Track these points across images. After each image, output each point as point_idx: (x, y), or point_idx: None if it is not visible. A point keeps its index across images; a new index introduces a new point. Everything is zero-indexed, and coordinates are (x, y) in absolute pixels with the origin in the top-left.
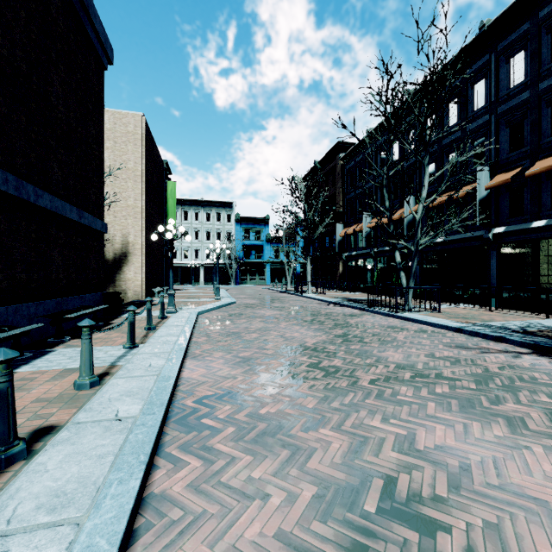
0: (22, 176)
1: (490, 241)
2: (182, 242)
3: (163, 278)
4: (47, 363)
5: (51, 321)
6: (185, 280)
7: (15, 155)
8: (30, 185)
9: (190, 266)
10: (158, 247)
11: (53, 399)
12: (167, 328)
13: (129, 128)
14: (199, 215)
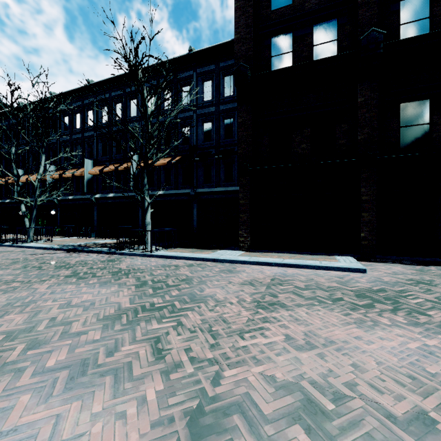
0: None
1: (93, 202)
2: None
3: None
4: None
5: None
6: None
7: None
8: None
9: None
10: None
11: None
12: None
13: None
14: None
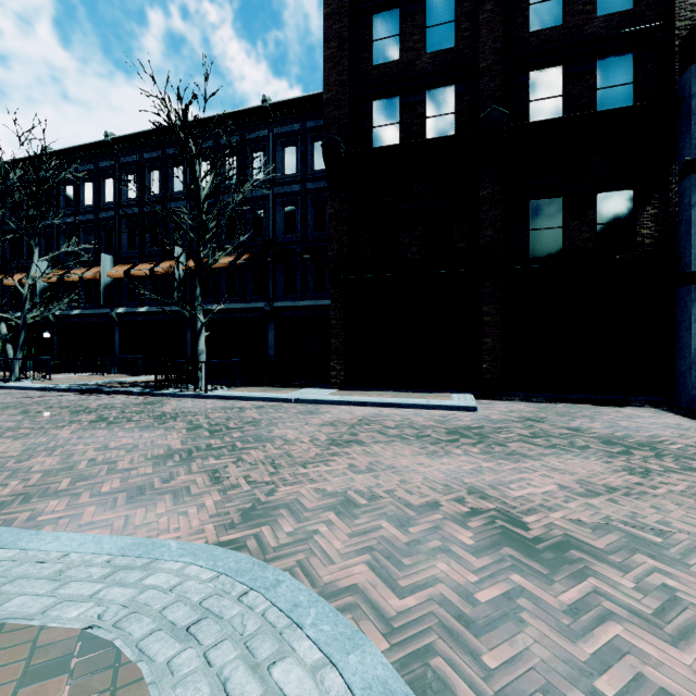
0: None
1: (114, 319)
2: None
3: None
4: None
5: None
6: None
7: None
8: None
9: None
10: None
11: None
12: None
13: None
14: None
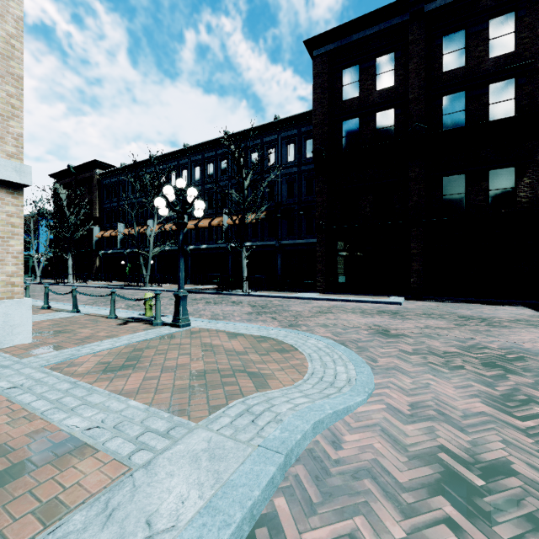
0: None
1: (188, 252)
2: None
3: None
4: None
5: None
6: None
7: None
8: None
9: None
10: None
11: None
12: None
13: None
14: None
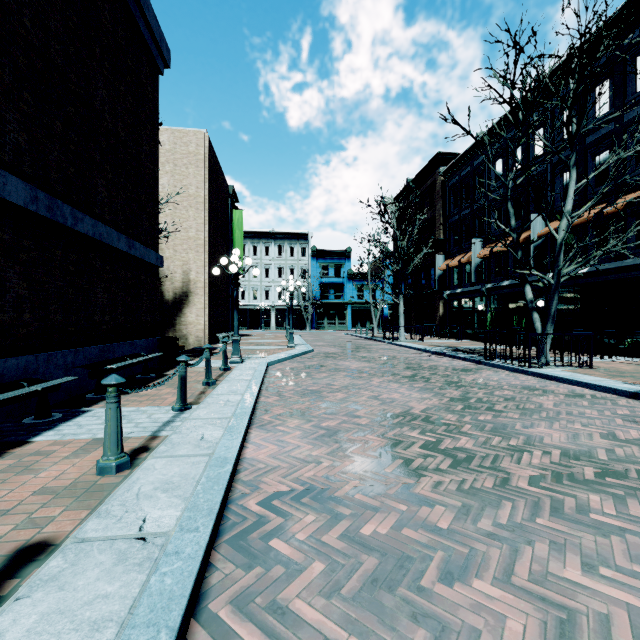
0: (58, 195)
1: None
2: (250, 281)
3: (229, 321)
4: (75, 429)
5: (90, 372)
6: (254, 325)
7: (49, 169)
8: (67, 205)
9: (259, 309)
10: (223, 286)
11: (63, 489)
12: (230, 383)
13: (191, 147)
14: (270, 249)
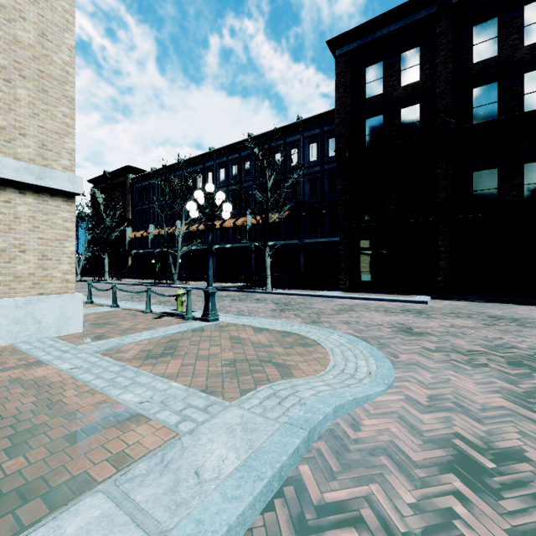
0: None
1: (213, 251)
2: None
3: None
4: None
5: None
6: None
7: None
8: None
9: None
10: None
11: None
12: None
13: None
14: None
